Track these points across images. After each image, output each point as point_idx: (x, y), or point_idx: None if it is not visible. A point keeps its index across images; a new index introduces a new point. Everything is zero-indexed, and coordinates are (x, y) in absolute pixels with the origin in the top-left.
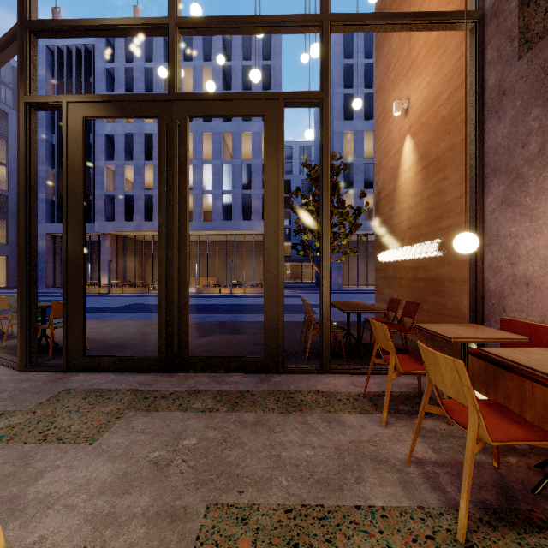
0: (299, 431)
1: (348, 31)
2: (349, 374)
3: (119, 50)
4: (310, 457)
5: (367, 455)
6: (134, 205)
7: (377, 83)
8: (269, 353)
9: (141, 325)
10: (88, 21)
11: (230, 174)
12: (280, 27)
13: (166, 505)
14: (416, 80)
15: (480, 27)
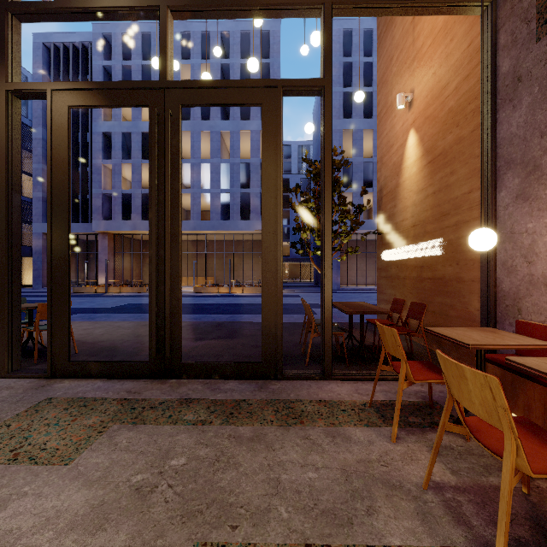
0: (300, 448)
1: (351, 15)
2: (353, 380)
3: (116, 47)
4: (313, 481)
5: (378, 478)
6: (132, 204)
7: (378, 77)
8: (267, 357)
9: (135, 327)
10: (74, 3)
11: (229, 173)
12: (279, 11)
13: (145, 546)
14: (421, 71)
15: (492, 11)
